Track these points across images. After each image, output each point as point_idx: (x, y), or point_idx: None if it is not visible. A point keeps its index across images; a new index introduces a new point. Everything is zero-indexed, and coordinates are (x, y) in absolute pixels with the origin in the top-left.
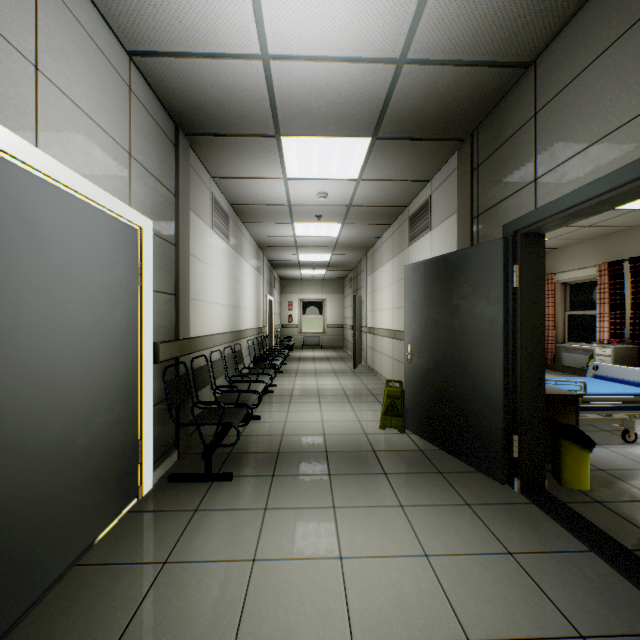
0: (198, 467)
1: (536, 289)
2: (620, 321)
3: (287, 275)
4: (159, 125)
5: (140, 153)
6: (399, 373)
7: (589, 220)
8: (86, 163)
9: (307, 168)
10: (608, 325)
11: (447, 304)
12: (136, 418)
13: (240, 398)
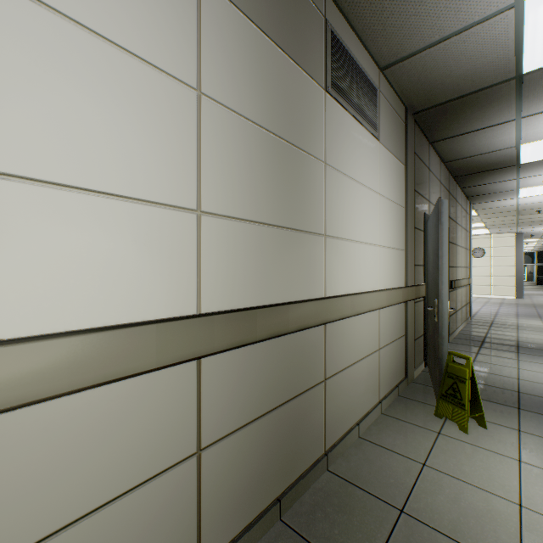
0: None
1: None
2: None
3: None
4: None
5: None
6: (274, 450)
7: None
8: None
9: None
10: None
11: None
12: None
13: None
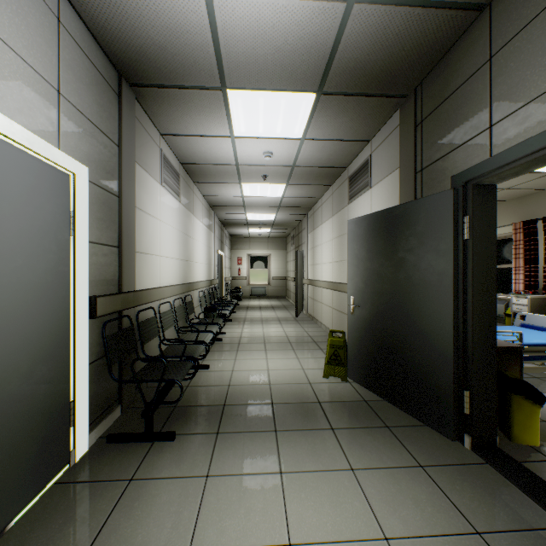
0: (141, 424)
1: (488, 241)
2: (534, 274)
3: (236, 233)
4: (98, 69)
5: (73, 93)
6: (339, 322)
7: (509, 183)
8: None
9: (253, 126)
10: (523, 277)
11: (391, 257)
12: (67, 379)
13: (187, 350)
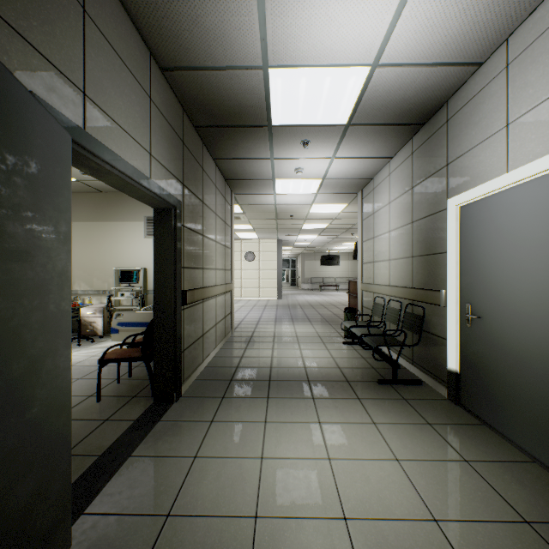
0: None
1: None
2: None
3: None
4: None
5: None
6: None
7: None
8: (548, 140)
9: None
10: None
11: None
12: None
13: None
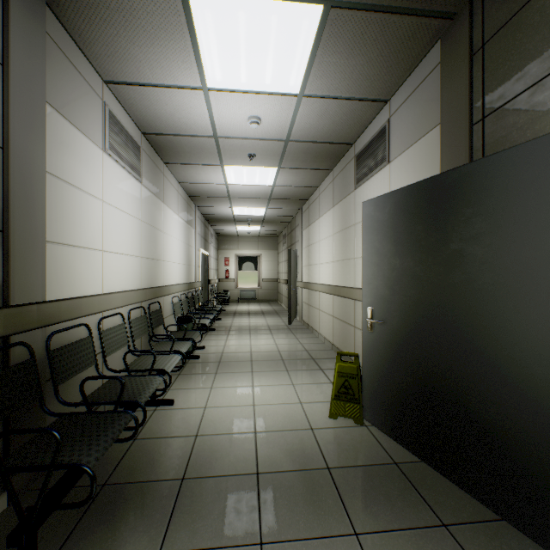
0: None
1: None
2: None
3: (223, 231)
4: None
5: None
6: (341, 334)
7: None
8: None
9: (233, 69)
10: None
11: (438, 250)
12: None
13: (132, 387)
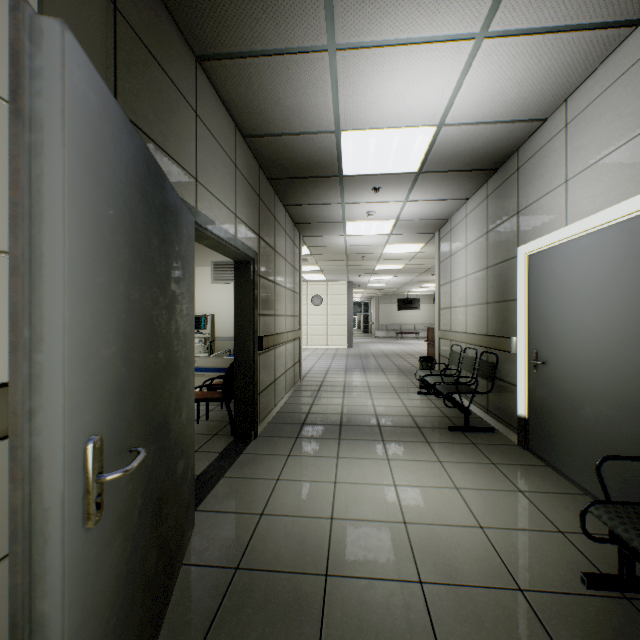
0: None
1: None
2: None
3: None
4: None
5: None
6: None
7: None
8: (596, 200)
9: None
10: None
11: (167, 287)
12: None
13: None
